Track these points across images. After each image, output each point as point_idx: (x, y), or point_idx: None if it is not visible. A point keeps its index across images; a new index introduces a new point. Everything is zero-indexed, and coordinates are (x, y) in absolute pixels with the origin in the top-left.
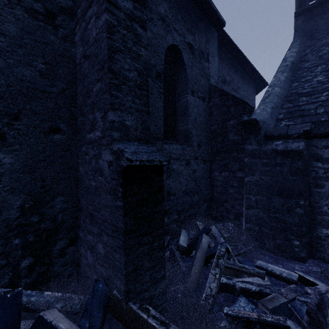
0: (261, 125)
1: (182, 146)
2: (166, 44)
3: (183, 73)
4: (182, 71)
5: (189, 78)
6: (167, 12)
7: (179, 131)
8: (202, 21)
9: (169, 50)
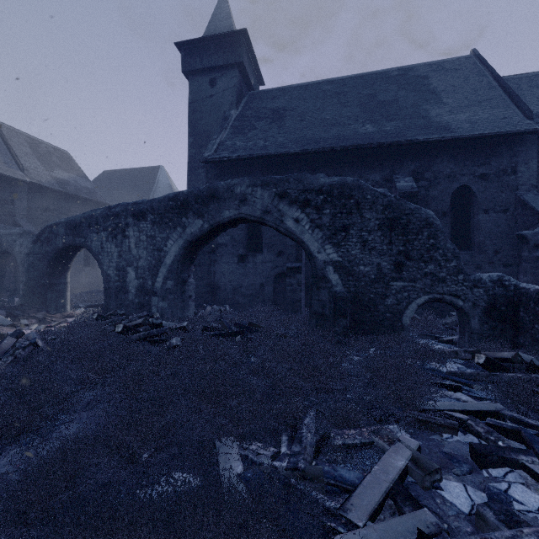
0: (530, 237)
1: (470, 255)
2: (452, 191)
3: (475, 199)
4: (474, 197)
5: (481, 201)
6: (453, 169)
7: (474, 243)
8: (504, 143)
9: (460, 187)
